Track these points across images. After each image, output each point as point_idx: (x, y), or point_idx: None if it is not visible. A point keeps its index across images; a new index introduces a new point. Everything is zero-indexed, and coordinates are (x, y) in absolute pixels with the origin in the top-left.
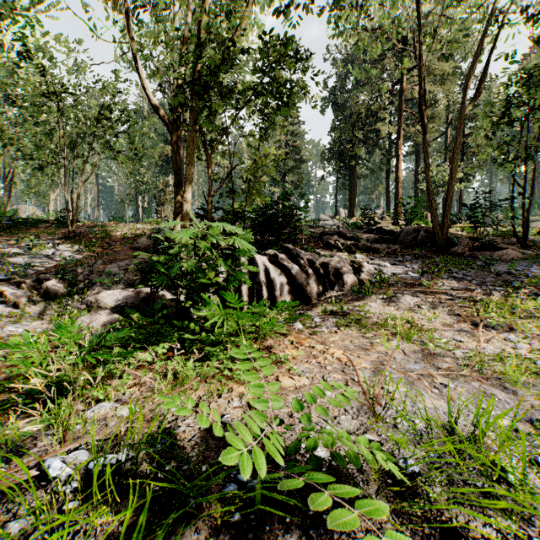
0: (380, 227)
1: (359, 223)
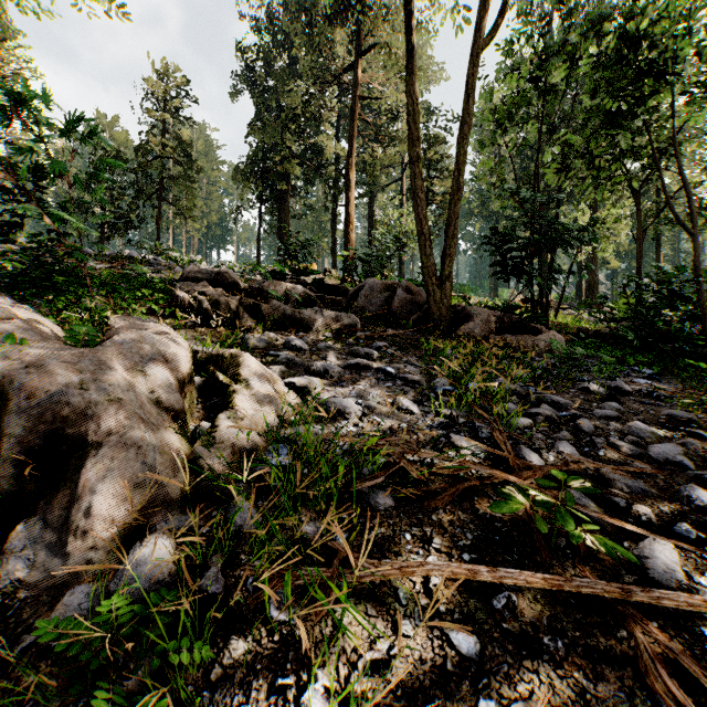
0: (319, 278)
1: (278, 267)
